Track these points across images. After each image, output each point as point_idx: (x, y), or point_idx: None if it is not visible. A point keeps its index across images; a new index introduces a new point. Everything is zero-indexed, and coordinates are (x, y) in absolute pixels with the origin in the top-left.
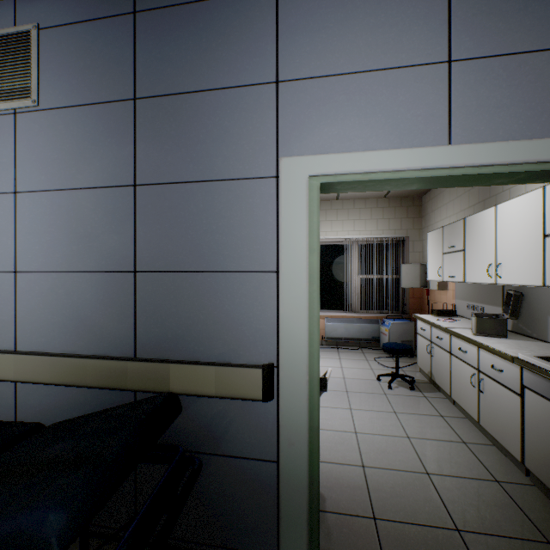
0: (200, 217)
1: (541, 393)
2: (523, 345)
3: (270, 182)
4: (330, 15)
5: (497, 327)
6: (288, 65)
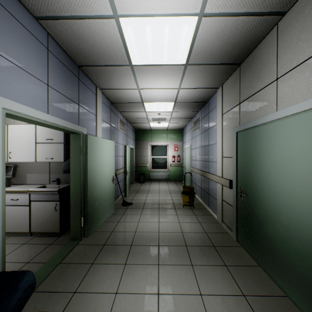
0: None
1: (40, 200)
2: (22, 187)
3: None
4: (10, 31)
5: (6, 182)
6: None
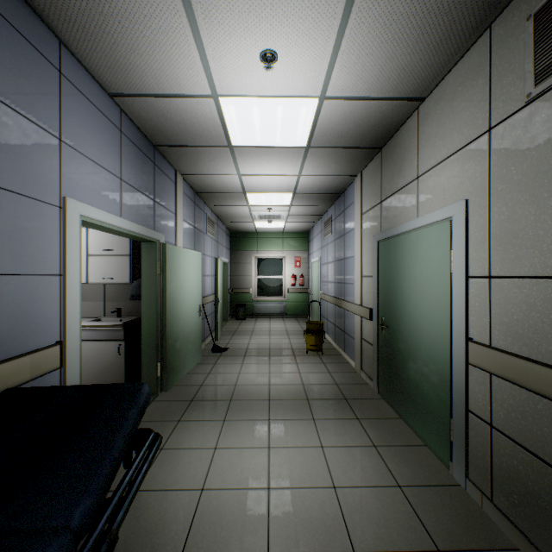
0: (5, 223)
1: (96, 339)
2: None
3: (57, 210)
4: (86, 119)
5: None
6: (67, 133)
